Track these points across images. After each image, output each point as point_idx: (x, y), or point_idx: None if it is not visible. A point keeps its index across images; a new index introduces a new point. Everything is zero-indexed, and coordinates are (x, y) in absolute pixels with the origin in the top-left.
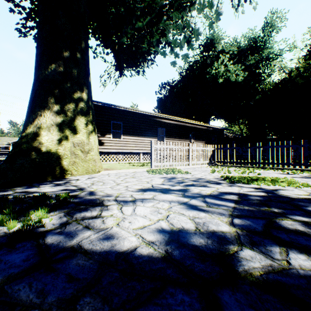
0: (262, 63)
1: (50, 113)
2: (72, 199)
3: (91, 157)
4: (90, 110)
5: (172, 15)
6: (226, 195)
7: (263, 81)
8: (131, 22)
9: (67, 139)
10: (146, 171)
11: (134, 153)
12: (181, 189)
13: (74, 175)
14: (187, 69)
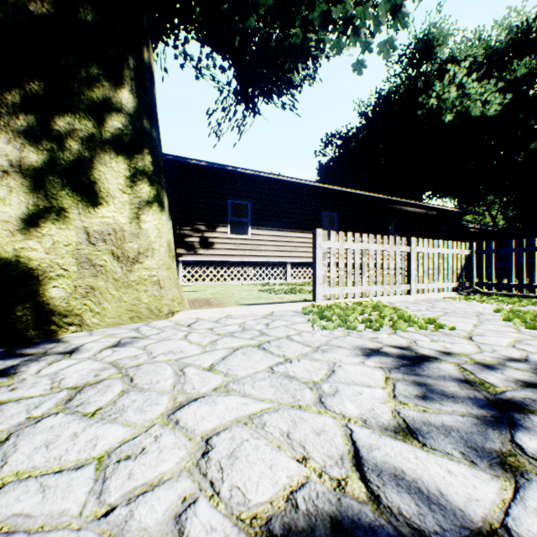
0: None
1: None
2: None
3: (145, 274)
4: (143, 141)
5: None
6: None
7: None
8: None
9: (63, 220)
10: (301, 313)
11: (274, 264)
12: None
13: (91, 326)
14: (375, 105)
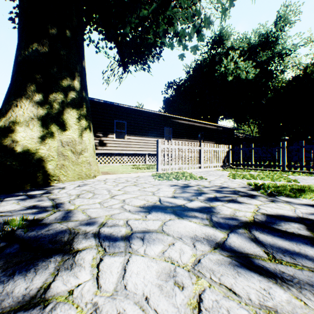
0: (274, 60)
1: (29, 103)
2: (24, 232)
3: (84, 159)
4: (83, 102)
5: (181, 1)
6: (283, 223)
7: (275, 78)
8: (135, 10)
9: (52, 137)
10: (151, 176)
11: (139, 154)
12: (202, 208)
13: (62, 181)
14: (194, 67)
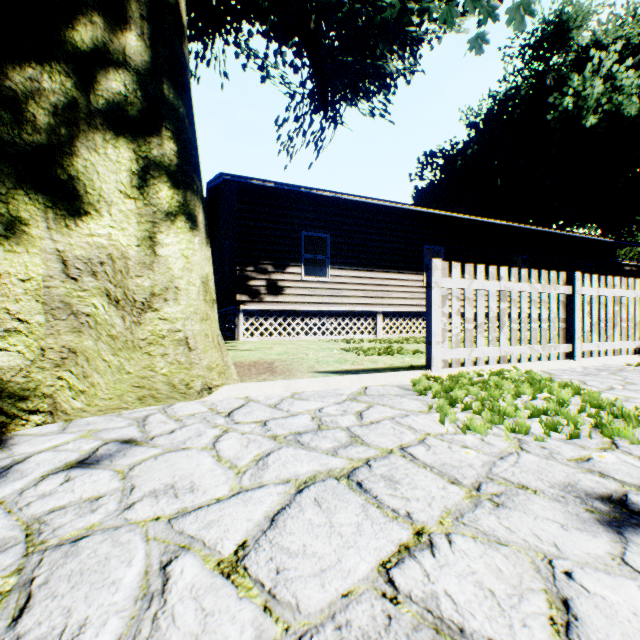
0: None
1: None
2: None
3: (162, 328)
4: (161, 117)
5: None
6: None
7: None
8: None
9: (17, 238)
10: (412, 392)
11: (360, 314)
12: None
13: (70, 413)
14: (487, 112)
